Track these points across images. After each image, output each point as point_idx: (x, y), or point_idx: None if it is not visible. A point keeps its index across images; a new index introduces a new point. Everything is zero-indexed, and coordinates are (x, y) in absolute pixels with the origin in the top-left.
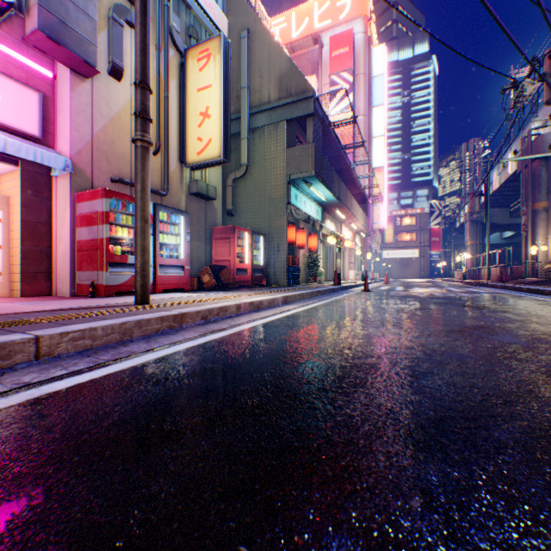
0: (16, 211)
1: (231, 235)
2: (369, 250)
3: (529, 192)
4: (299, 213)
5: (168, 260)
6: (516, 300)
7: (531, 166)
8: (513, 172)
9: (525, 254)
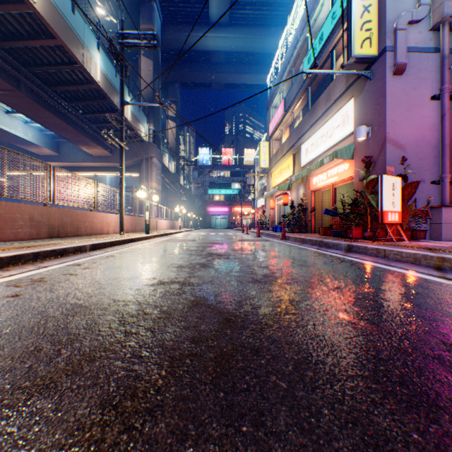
0: None
1: None
2: None
3: None
4: None
5: None
6: None
7: None
8: None
9: None
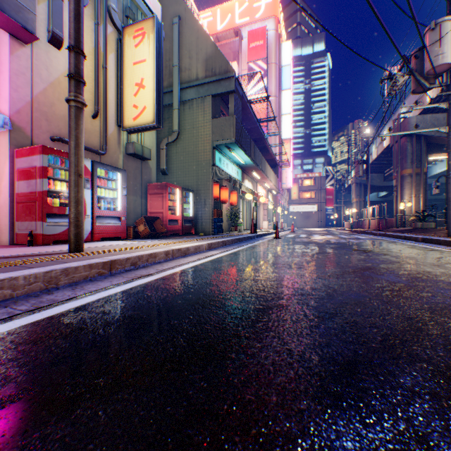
0: None
1: (164, 191)
2: (279, 205)
3: (398, 161)
4: (222, 173)
5: (105, 212)
6: (392, 245)
7: (400, 142)
8: (387, 146)
9: (396, 209)
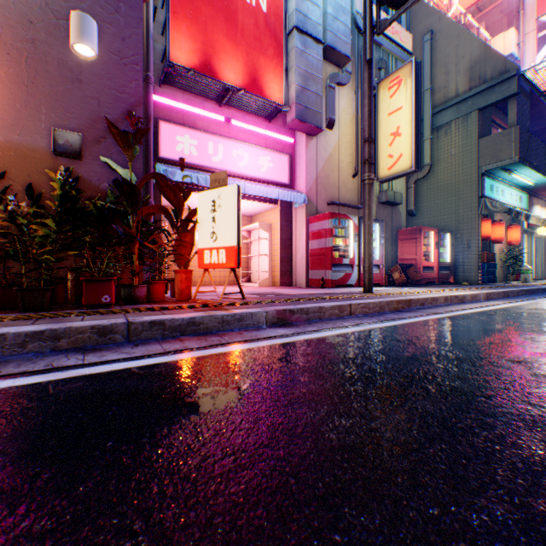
0: (275, 233)
1: (416, 235)
2: None
3: None
4: (495, 205)
5: None
6: None
7: None
8: None
9: None
